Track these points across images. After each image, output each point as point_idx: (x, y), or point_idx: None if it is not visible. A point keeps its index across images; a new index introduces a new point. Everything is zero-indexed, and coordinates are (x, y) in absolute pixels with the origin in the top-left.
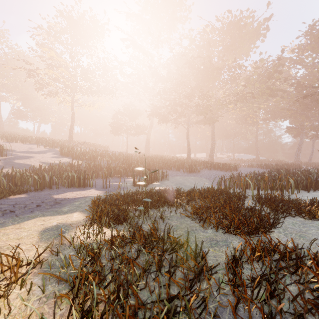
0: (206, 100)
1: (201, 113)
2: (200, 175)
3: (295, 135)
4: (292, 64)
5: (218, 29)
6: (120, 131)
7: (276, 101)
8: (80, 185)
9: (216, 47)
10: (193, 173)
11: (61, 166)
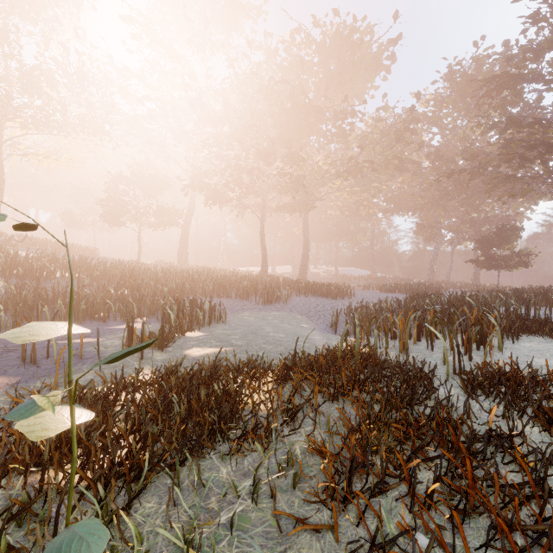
0: (297, 165)
1: (287, 190)
2: (289, 308)
3: (429, 239)
4: (426, 123)
5: (316, 42)
6: (123, 218)
7: (404, 181)
8: None
9: (312, 74)
10: (275, 304)
11: None
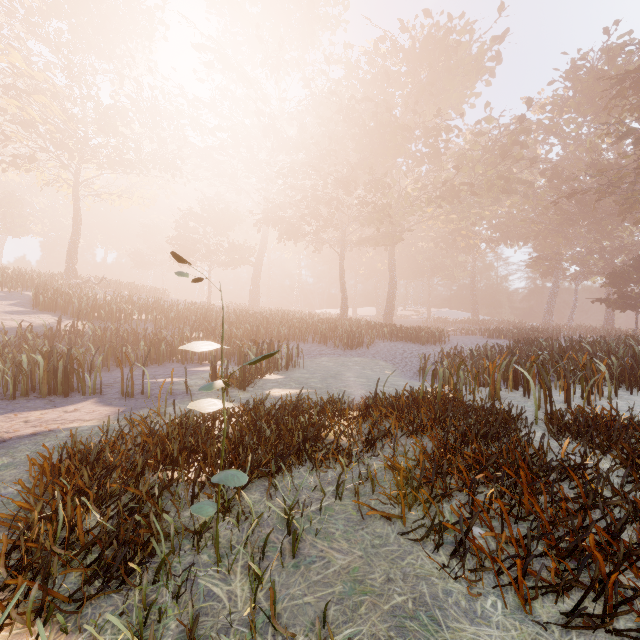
0: (382, 193)
1: (369, 221)
2: (371, 354)
3: (545, 273)
4: (541, 133)
5: (404, 49)
6: (193, 257)
7: (513, 205)
8: (56, 390)
9: (399, 86)
10: (356, 349)
11: (19, 336)
